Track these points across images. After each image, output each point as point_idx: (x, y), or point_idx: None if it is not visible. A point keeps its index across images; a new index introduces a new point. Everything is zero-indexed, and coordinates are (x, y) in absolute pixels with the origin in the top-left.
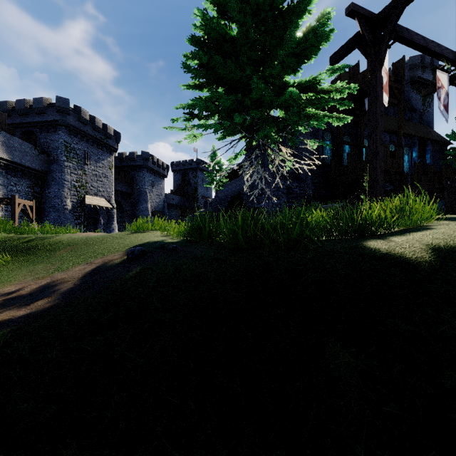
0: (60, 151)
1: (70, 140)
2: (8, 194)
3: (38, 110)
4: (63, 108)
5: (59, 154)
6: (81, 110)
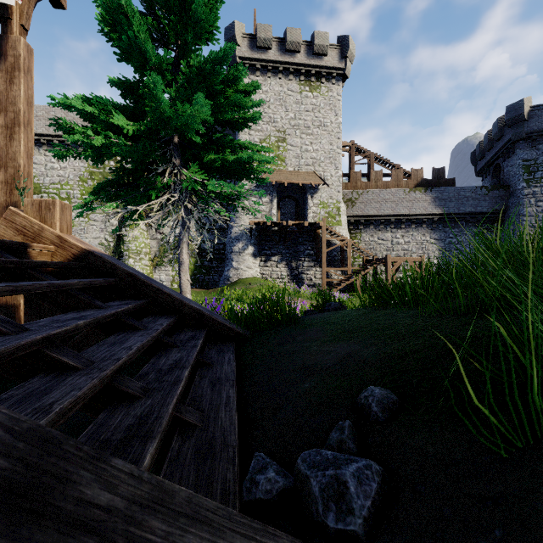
0: (516, 177)
1: (534, 153)
2: (445, 247)
3: (496, 137)
4: (514, 118)
5: (516, 182)
6: None
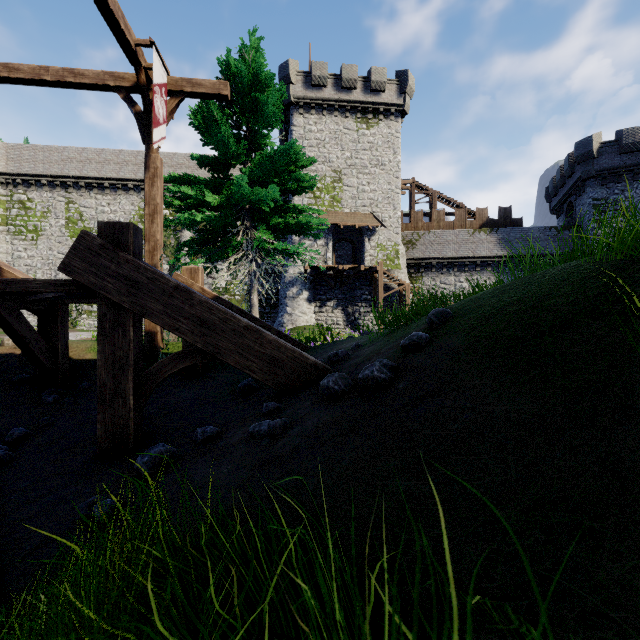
0: (587, 217)
1: (605, 192)
2: None
3: (567, 173)
4: (583, 155)
5: (586, 223)
6: (622, 134)
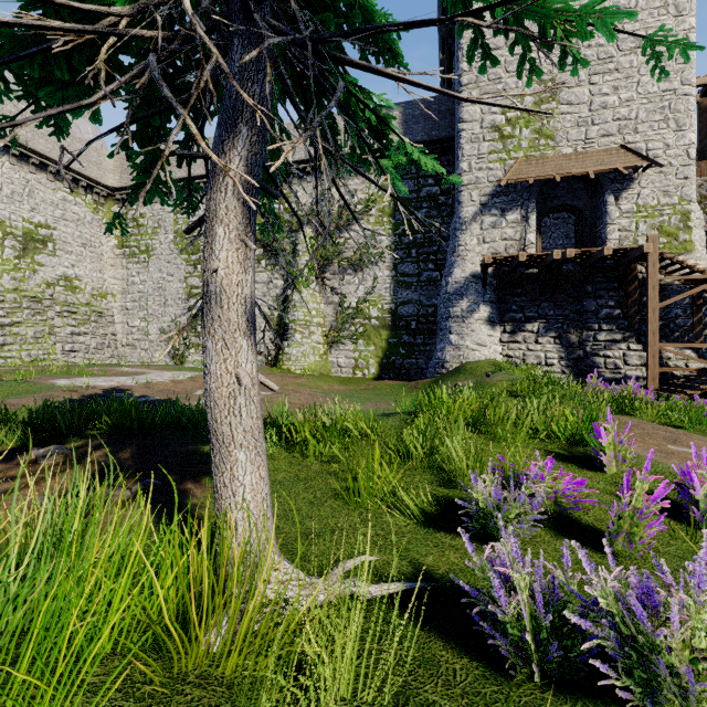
0: None
1: None
2: None
3: None
4: None
5: None
6: None
